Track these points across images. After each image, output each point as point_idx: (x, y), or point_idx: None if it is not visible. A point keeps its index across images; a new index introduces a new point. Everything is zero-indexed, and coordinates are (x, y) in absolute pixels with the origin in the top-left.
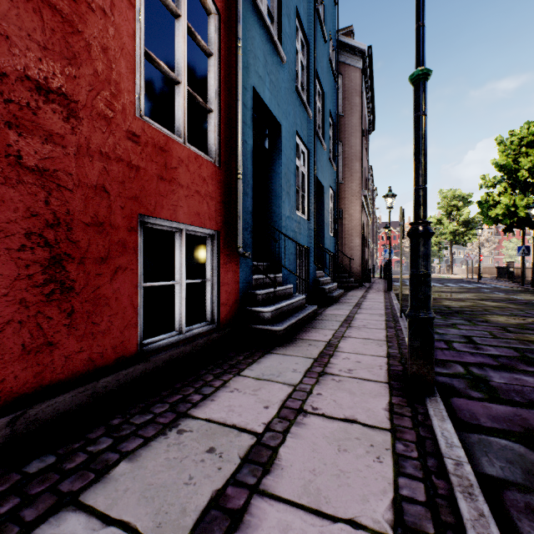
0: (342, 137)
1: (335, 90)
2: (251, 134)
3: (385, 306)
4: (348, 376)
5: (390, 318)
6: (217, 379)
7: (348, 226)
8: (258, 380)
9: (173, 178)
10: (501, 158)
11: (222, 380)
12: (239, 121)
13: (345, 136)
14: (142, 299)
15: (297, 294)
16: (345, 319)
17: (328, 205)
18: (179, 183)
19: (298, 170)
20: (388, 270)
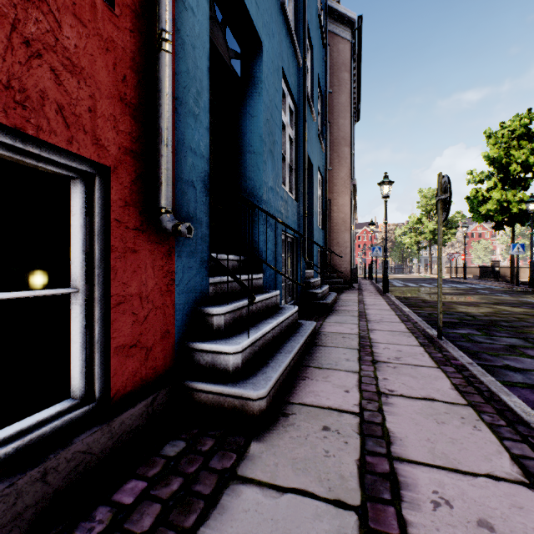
0: (330, 116)
1: (323, 58)
2: (205, 7)
3: (399, 317)
4: None
5: (424, 339)
6: None
7: (336, 219)
8: None
9: None
10: (492, 151)
11: None
12: None
13: (332, 116)
14: None
15: (283, 301)
16: (359, 343)
17: (317, 190)
18: None
19: (284, 130)
20: (384, 269)
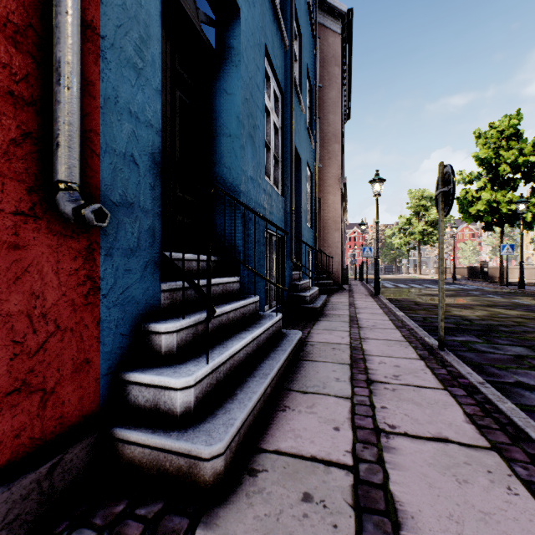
0: (320, 112)
1: (313, 50)
2: None
3: (393, 322)
4: None
5: (423, 350)
6: None
7: (326, 218)
8: None
9: None
10: (482, 151)
11: None
12: None
13: (322, 111)
14: None
15: (267, 306)
16: (350, 356)
17: (306, 187)
18: None
19: (268, 116)
20: (375, 270)
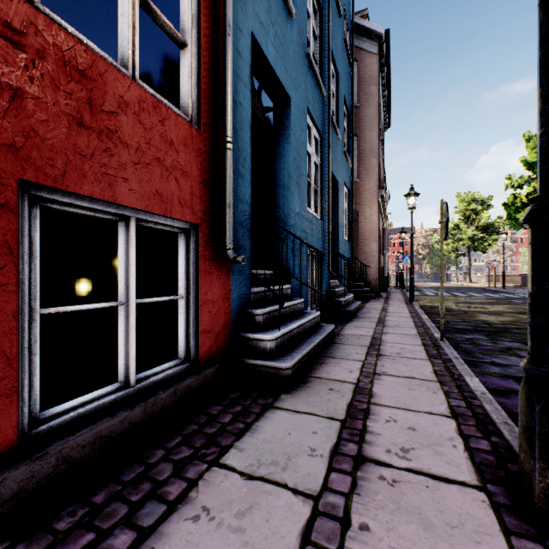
0: (357, 130)
1: (350, 76)
2: (248, 96)
3: (415, 323)
4: (406, 468)
5: (428, 341)
6: (177, 476)
7: (363, 229)
8: (249, 479)
9: (108, 128)
10: (530, 156)
11: (185, 479)
12: (228, 65)
13: (360, 129)
14: (37, 337)
15: (308, 308)
16: (370, 342)
17: (342, 205)
18: (121, 139)
19: (309, 159)
20: (410, 279)
